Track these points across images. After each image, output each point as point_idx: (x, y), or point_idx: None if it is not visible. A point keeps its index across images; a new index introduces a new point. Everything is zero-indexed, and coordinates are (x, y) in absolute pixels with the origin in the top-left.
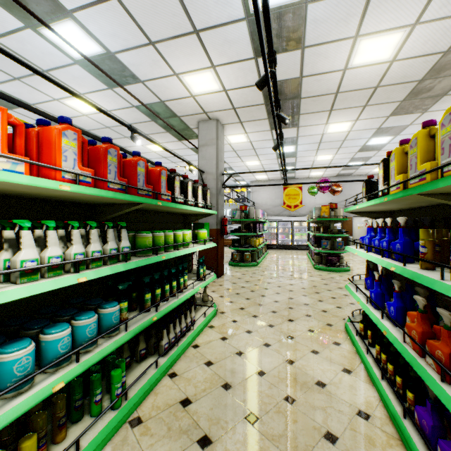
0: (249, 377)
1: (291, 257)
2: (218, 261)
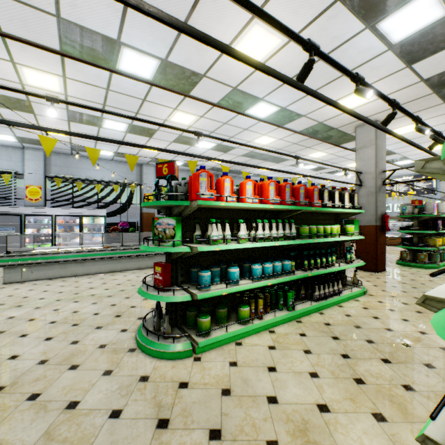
0: (377, 328)
1: None
2: (376, 256)
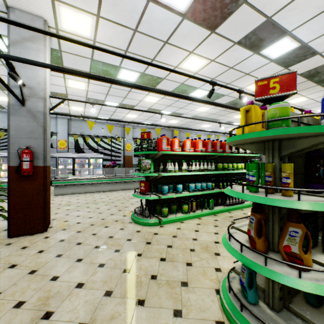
0: None
1: None
2: None
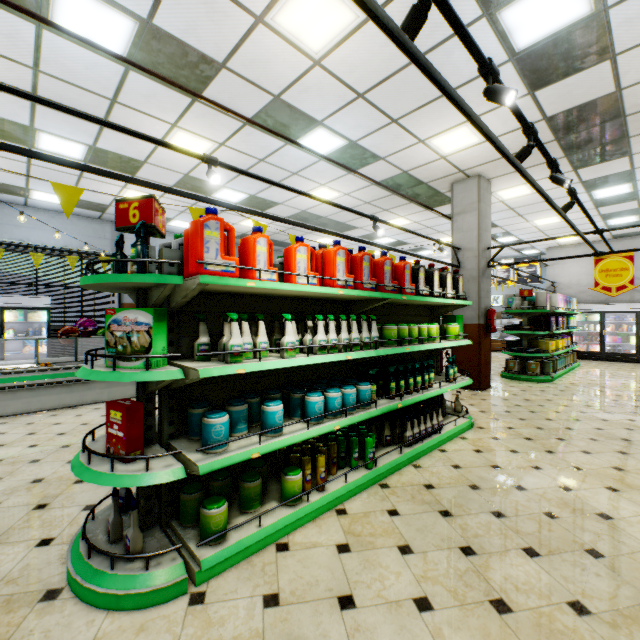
0: (502, 487)
1: (627, 375)
2: (480, 368)
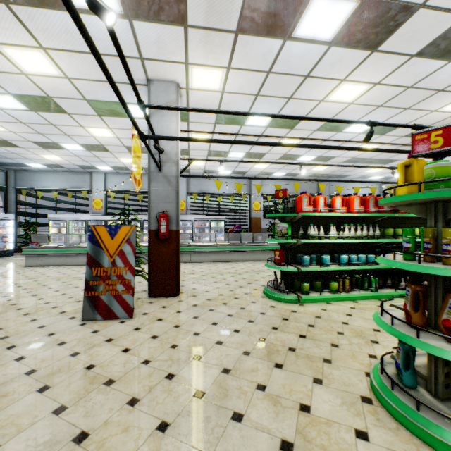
0: None
1: None
2: None
